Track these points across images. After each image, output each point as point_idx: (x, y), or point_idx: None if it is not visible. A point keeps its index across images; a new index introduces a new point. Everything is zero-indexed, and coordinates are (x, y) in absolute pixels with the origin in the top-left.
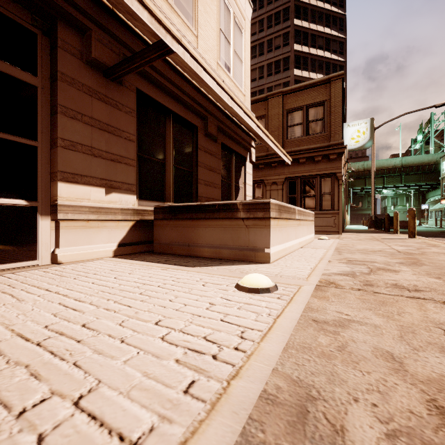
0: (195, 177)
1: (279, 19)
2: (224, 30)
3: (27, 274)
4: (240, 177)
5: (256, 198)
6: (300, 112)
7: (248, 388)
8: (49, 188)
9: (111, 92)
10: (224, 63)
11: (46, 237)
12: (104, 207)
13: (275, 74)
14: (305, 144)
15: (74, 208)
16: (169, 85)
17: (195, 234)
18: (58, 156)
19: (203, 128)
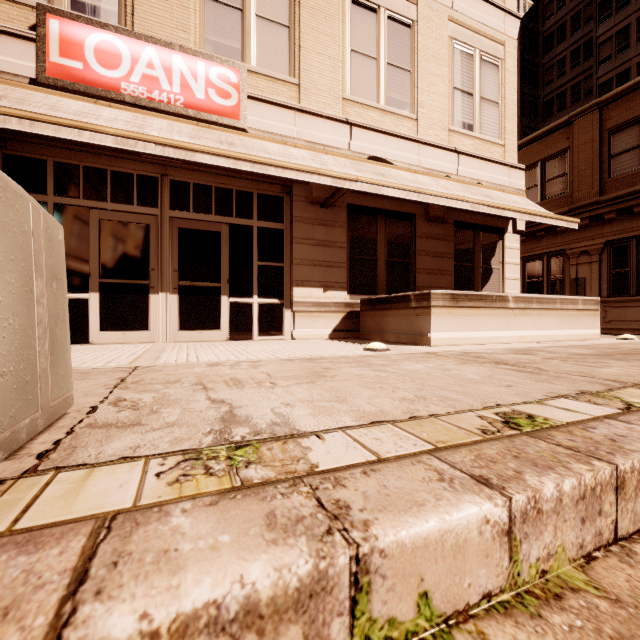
0: (413, 267)
1: None
2: (460, 85)
3: (277, 341)
4: (493, 256)
5: (552, 279)
6: (635, 128)
7: (309, 357)
8: (290, 291)
9: (327, 215)
10: (460, 124)
11: (288, 322)
12: (322, 302)
13: None
14: None
15: (302, 303)
16: None
17: (384, 322)
18: (293, 271)
19: (424, 214)
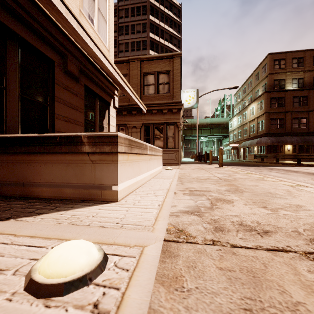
0: (51, 112)
1: (139, 12)
2: None
3: None
4: (104, 118)
5: None
6: (153, 76)
7: None
8: None
9: None
10: (87, 14)
11: None
12: None
13: (137, 50)
14: (156, 99)
15: None
16: (9, 0)
17: (31, 171)
18: None
19: (62, 65)
